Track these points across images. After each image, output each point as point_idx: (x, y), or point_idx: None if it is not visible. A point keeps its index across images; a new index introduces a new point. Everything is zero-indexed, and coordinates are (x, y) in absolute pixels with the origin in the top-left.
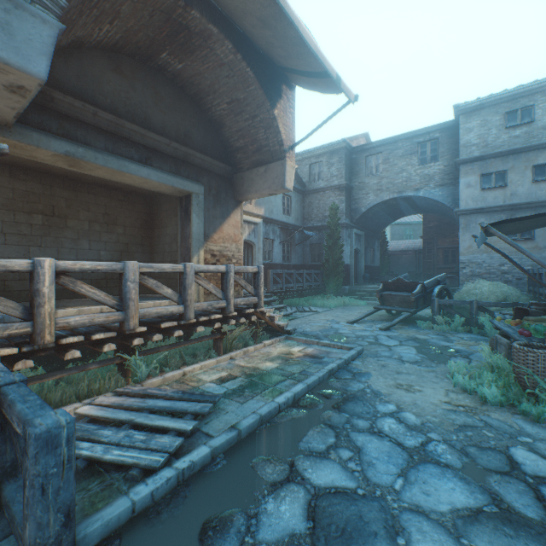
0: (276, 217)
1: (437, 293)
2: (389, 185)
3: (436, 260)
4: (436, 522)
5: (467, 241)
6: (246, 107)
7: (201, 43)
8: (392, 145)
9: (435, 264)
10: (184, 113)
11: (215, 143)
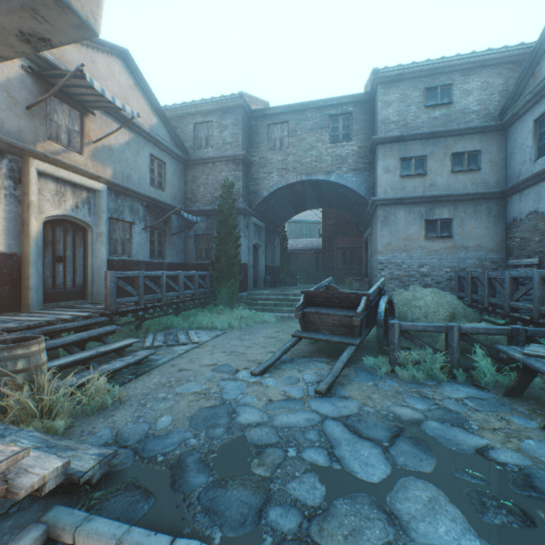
0: (138, 189)
1: (384, 309)
2: (297, 164)
3: (336, 260)
4: None
5: (386, 238)
6: None
7: None
8: (300, 114)
9: (335, 264)
10: None
11: None
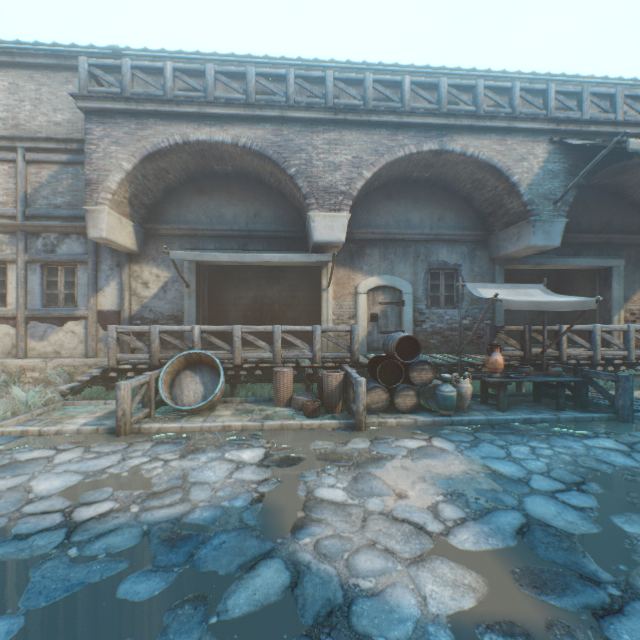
0: None
1: None
2: None
3: None
4: None
5: None
6: None
7: (632, 168)
8: None
9: None
10: (605, 207)
11: (633, 219)
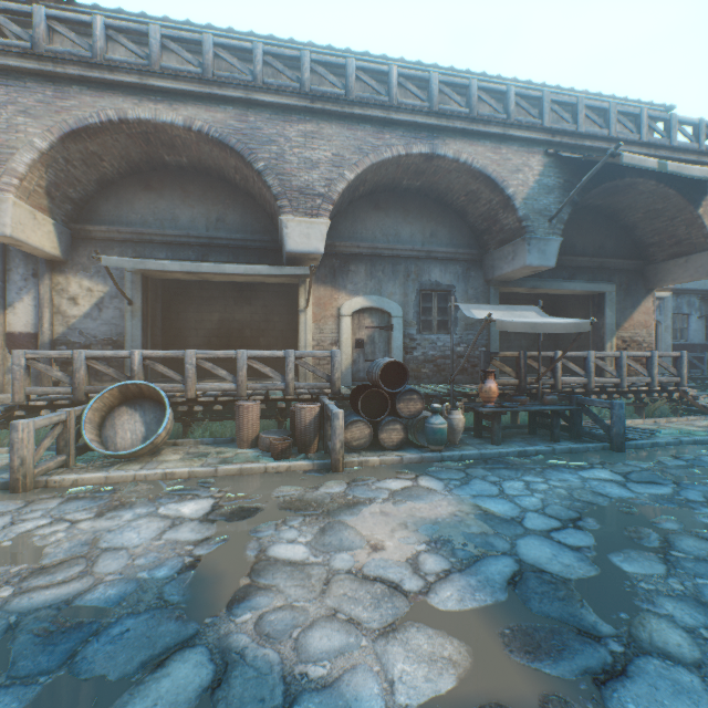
0: (693, 286)
1: None
2: None
3: None
4: None
5: None
6: (664, 213)
7: (624, 188)
8: None
9: None
10: (598, 230)
11: (624, 244)
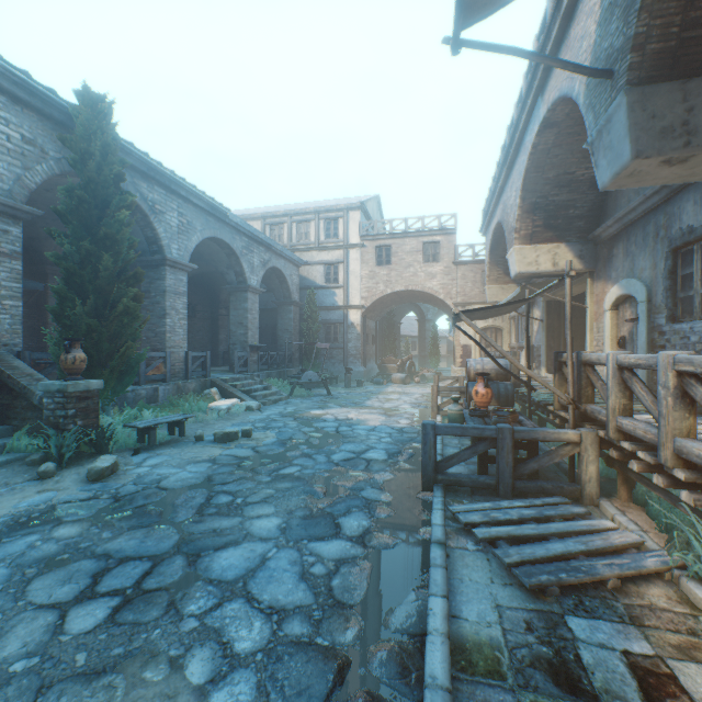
0: None
1: None
2: None
3: None
4: (257, 536)
5: None
6: None
7: None
8: None
9: None
10: None
11: None
